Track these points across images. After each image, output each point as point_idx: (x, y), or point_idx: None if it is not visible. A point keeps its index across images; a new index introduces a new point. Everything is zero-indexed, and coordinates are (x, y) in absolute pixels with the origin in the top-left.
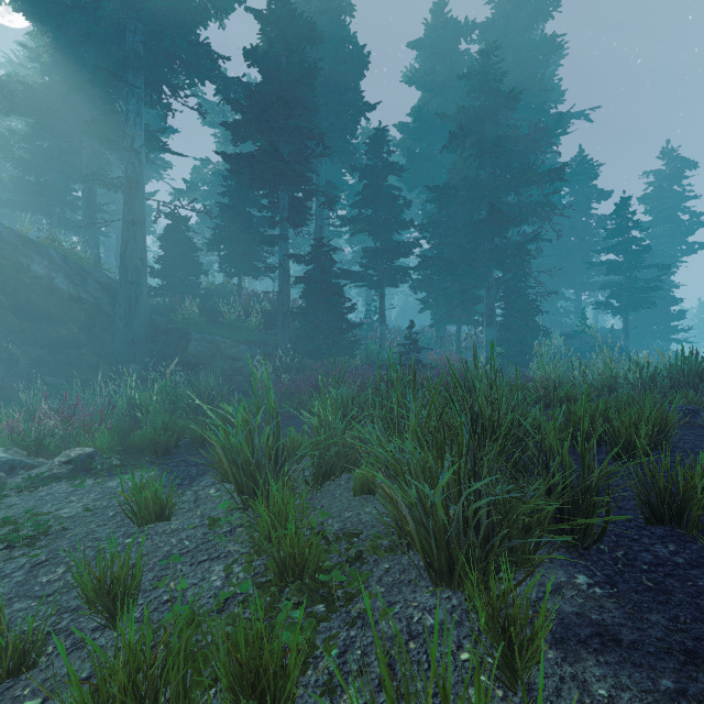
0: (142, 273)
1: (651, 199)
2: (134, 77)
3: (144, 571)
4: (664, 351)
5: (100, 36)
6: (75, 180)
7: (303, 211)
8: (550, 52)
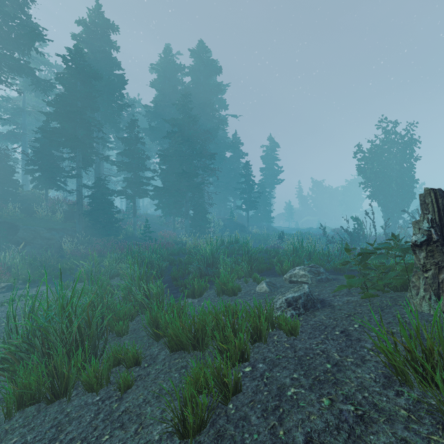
0: None
1: (264, 158)
2: None
3: None
4: (268, 226)
5: None
6: None
7: (90, 161)
8: (217, 92)
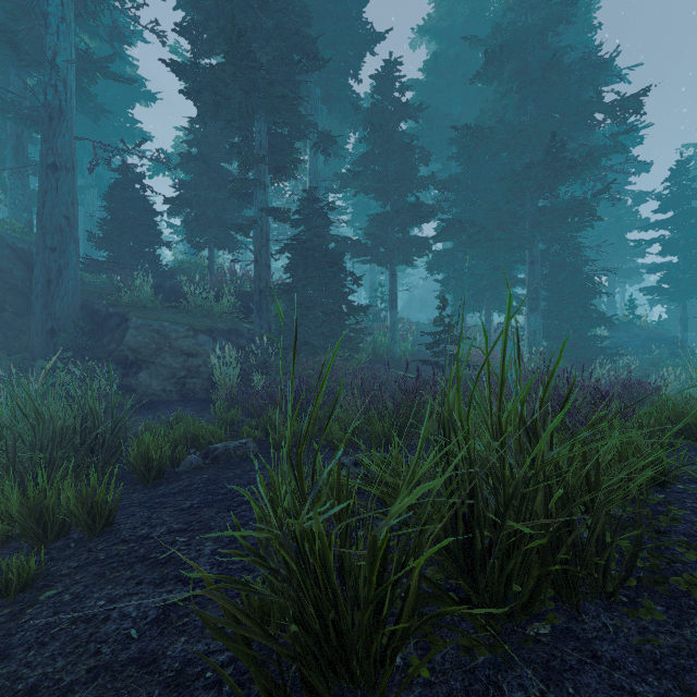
0: (68, 237)
1: (692, 175)
2: None
3: None
4: None
5: None
6: None
7: (288, 154)
8: None
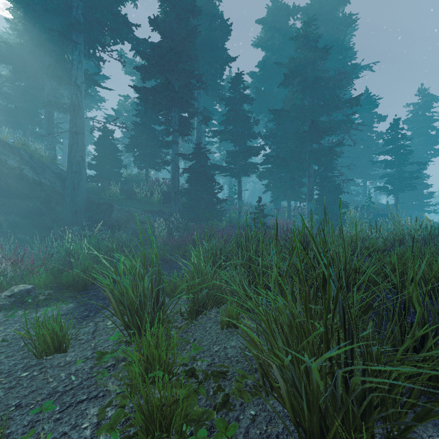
0: (82, 166)
1: (411, 121)
2: (77, 37)
3: (23, 413)
4: (420, 218)
5: (55, 11)
6: (41, 107)
7: (188, 126)
8: (348, 25)
